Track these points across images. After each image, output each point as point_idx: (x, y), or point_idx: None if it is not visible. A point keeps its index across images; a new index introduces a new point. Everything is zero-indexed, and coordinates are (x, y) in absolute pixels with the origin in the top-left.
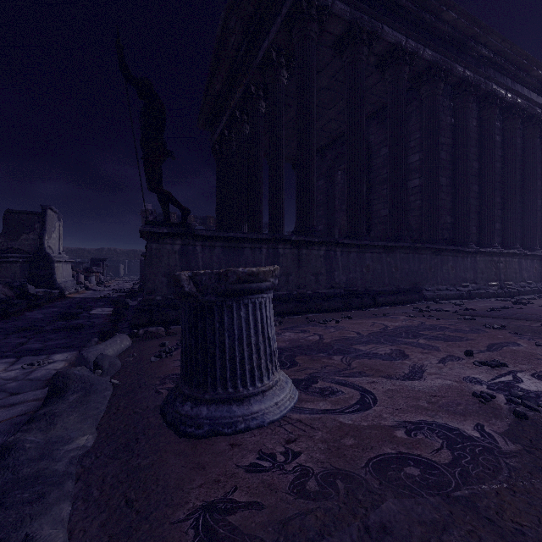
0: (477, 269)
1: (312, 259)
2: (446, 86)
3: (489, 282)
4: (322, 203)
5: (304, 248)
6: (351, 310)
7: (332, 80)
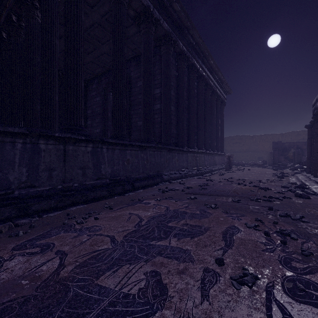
0: (188, 161)
1: (79, 155)
2: (174, 52)
3: (193, 167)
4: (99, 113)
5: (71, 144)
6: (114, 196)
7: (103, 18)
